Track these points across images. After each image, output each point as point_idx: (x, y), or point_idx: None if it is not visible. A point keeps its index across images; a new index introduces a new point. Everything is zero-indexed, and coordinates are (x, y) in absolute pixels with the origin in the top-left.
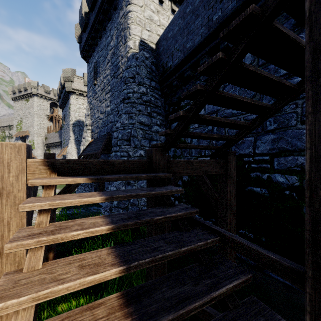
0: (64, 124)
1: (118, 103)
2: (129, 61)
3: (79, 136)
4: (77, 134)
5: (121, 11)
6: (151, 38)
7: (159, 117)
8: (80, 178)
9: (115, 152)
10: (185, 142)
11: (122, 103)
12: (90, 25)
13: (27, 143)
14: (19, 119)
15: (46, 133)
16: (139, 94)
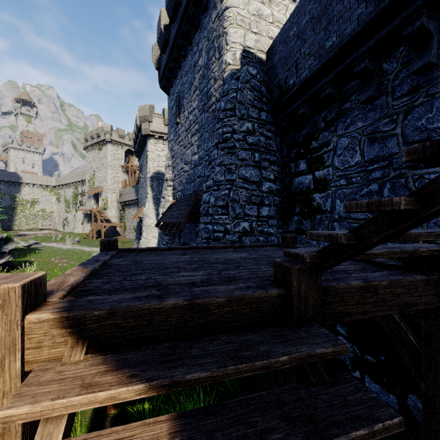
0: (141, 177)
1: (209, 149)
2: (225, 84)
3: (159, 192)
4: (156, 190)
5: (213, 11)
6: (259, 44)
7: (272, 168)
8: (127, 388)
9: (205, 223)
10: (319, 209)
11: (216, 149)
12: (170, 42)
13: (100, 201)
14: (92, 172)
15: (121, 189)
16: (242, 134)
